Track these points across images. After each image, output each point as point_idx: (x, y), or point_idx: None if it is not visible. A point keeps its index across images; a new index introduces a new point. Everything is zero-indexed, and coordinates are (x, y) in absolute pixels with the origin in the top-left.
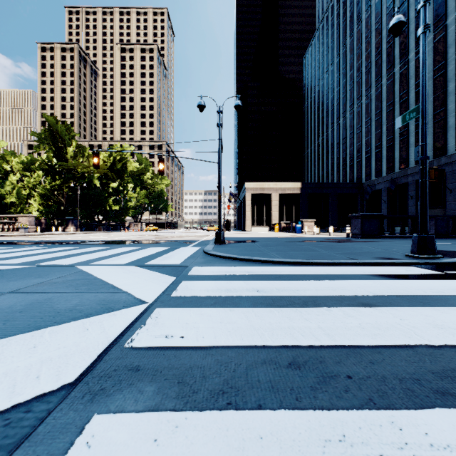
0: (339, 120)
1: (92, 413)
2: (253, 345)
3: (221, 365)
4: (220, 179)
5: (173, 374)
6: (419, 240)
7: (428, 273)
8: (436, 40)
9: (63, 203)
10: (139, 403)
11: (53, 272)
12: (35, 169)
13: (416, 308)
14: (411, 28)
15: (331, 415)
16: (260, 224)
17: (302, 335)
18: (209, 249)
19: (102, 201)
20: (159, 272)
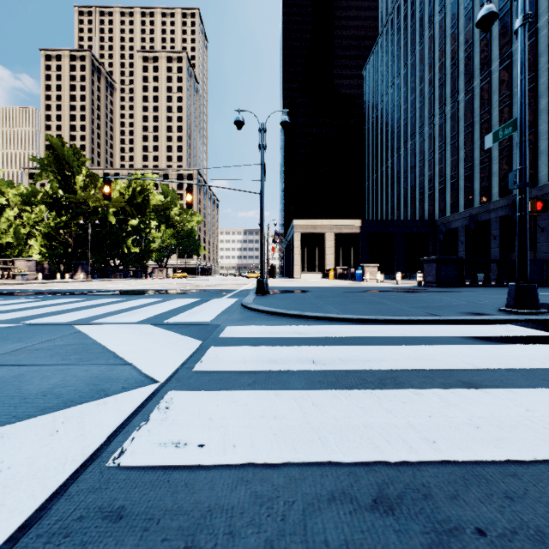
0: (407, 144)
1: None
2: (312, 461)
3: (261, 506)
4: (263, 214)
5: (178, 527)
6: (517, 290)
7: (536, 335)
8: None
9: (70, 244)
10: None
11: (40, 334)
12: (37, 202)
13: (542, 389)
14: (494, 32)
15: None
16: (311, 269)
17: (387, 442)
18: (248, 302)
19: (119, 242)
20: (182, 333)
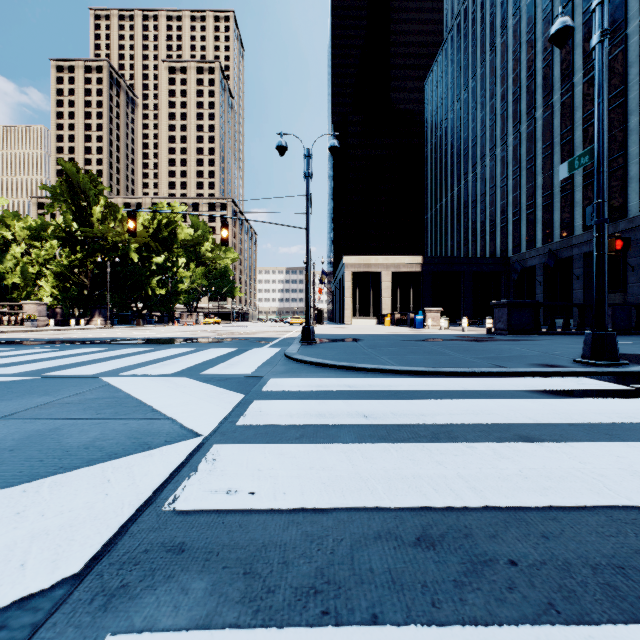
0: (475, 169)
1: (103, 632)
2: (360, 506)
3: (311, 542)
4: (308, 252)
5: (237, 558)
6: (594, 339)
7: (610, 389)
8: (612, 57)
9: (86, 285)
10: (181, 612)
11: (67, 387)
12: (48, 237)
13: (601, 443)
14: (577, 39)
15: (491, 636)
16: (364, 314)
17: (434, 490)
18: (292, 352)
19: (142, 283)
20: (221, 387)
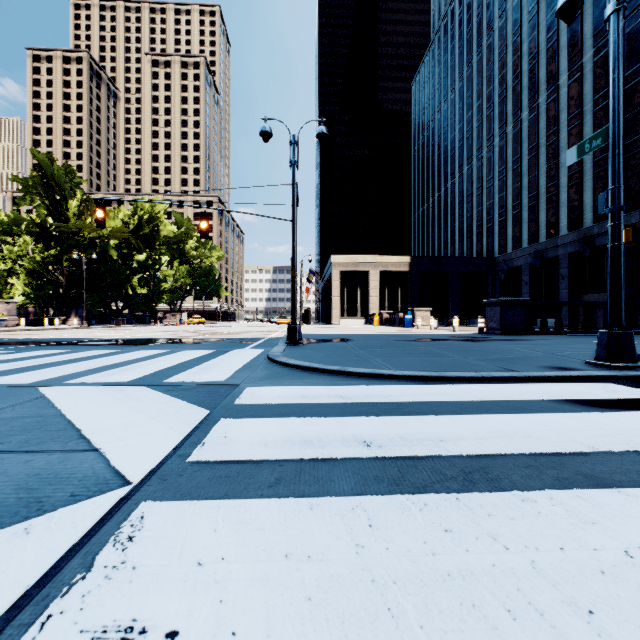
0: (462, 170)
1: None
2: None
3: None
4: (295, 246)
5: None
6: (609, 339)
7: None
8: (597, 59)
9: (62, 283)
10: None
11: None
12: (20, 232)
13: None
14: (562, 41)
15: None
16: (352, 314)
17: (509, 613)
18: (276, 354)
19: (122, 281)
20: (184, 398)
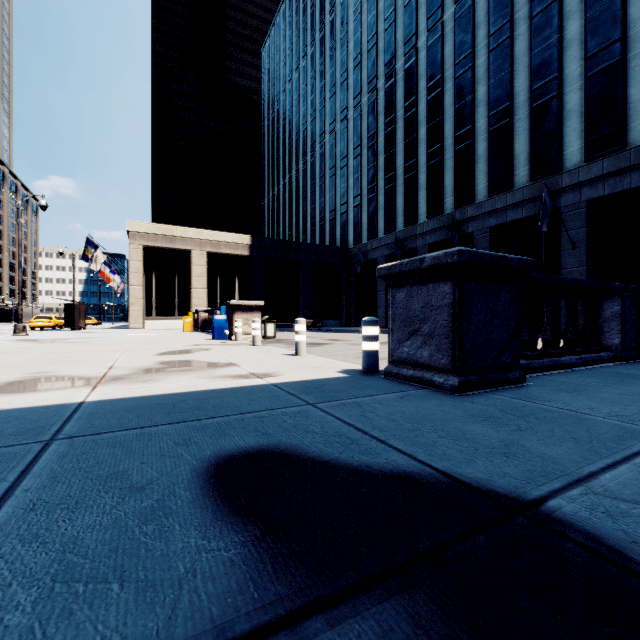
0: (315, 147)
1: None
2: None
3: None
4: None
5: None
6: None
7: None
8: (459, 16)
9: None
10: None
11: None
12: None
13: None
14: None
15: None
16: (166, 312)
17: None
18: None
19: None
20: None
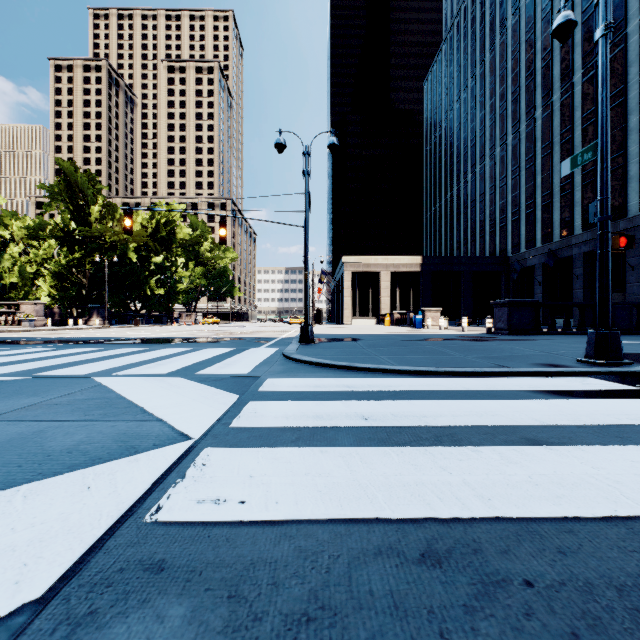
0: (475, 169)
1: None
2: (359, 517)
3: (305, 559)
4: (307, 251)
5: (221, 578)
6: (597, 338)
7: (616, 389)
8: (612, 56)
9: (84, 285)
10: None
11: (57, 387)
12: (46, 236)
13: (613, 447)
14: (576, 38)
15: None
16: (364, 314)
17: (439, 499)
18: (290, 351)
19: (141, 283)
20: (216, 387)
